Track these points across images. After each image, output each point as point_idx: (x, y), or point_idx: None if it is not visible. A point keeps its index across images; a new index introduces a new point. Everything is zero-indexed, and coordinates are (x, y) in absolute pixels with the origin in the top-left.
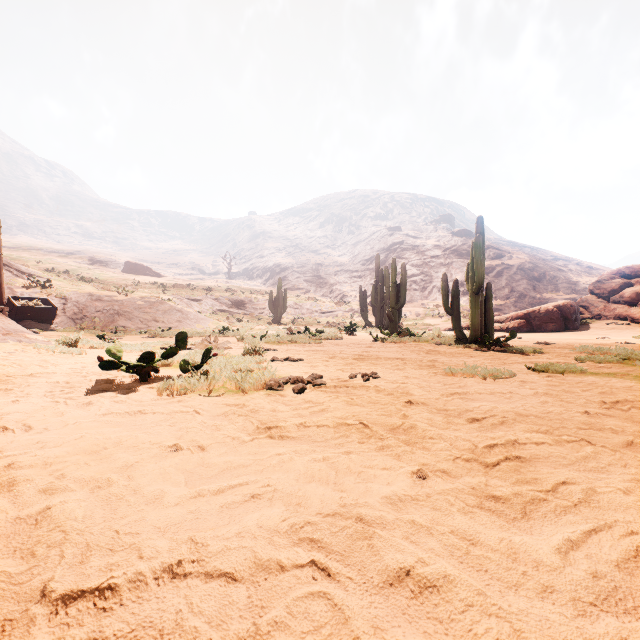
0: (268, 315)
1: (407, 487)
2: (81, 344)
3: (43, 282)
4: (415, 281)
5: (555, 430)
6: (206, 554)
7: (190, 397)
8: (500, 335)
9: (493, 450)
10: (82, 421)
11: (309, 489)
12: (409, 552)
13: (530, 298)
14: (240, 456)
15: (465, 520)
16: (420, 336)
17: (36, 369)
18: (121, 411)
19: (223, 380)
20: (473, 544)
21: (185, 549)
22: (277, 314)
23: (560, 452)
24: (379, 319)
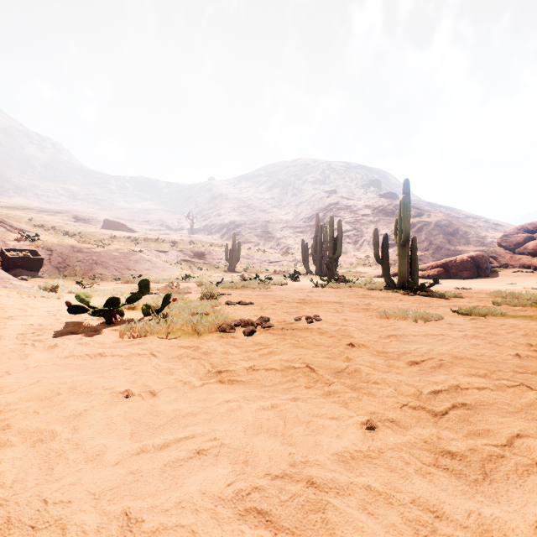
0: (224, 264)
1: (358, 441)
2: (60, 289)
3: (32, 236)
4: (348, 236)
5: (493, 374)
6: (139, 535)
7: (149, 339)
8: (422, 281)
9: (438, 396)
10: (43, 364)
11: (257, 443)
12: (369, 533)
13: (446, 250)
14: (189, 403)
15: (425, 485)
16: (354, 282)
17: (16, 312)
18: (82, 354)
19: (180, 323)
20: (438, 517)
21: (115, 528)
22: (232, 263)
23: (504, 398)
24: (318, 268)
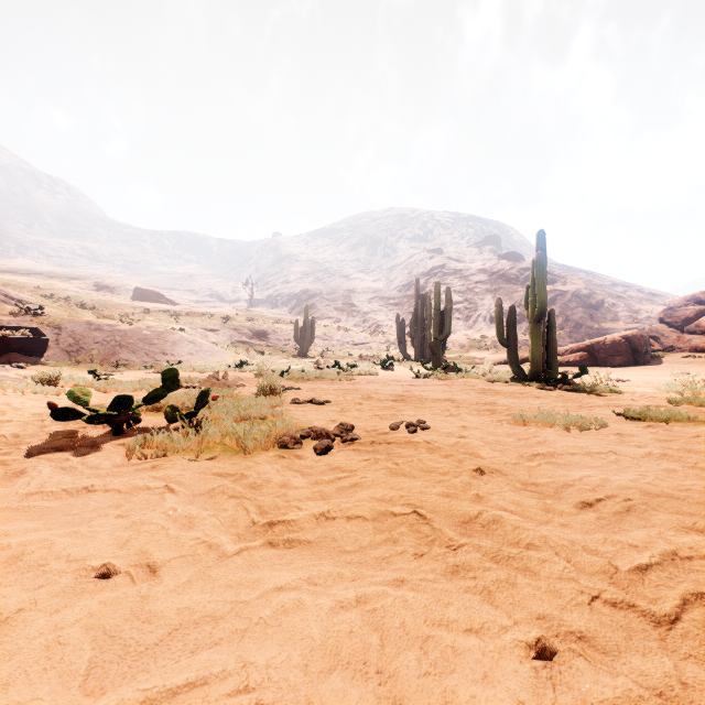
0: (294, 347)
1: (527, 693)
2: (63, 382)
3: (34, 309)
4: (458, 309)
5: None
6: None
7: (170, 461)
8: (560, 370)
9: (647, 576)
10: None
11: (328, 701)
12: None
13: (587, 328)
14: (210, 593)
15: None
16: (469, 371)
17: None
18: (56, 489)
19: (221, 434)
20: None
21: None
22: (303, 346)
23: None
24: (419, 351)
